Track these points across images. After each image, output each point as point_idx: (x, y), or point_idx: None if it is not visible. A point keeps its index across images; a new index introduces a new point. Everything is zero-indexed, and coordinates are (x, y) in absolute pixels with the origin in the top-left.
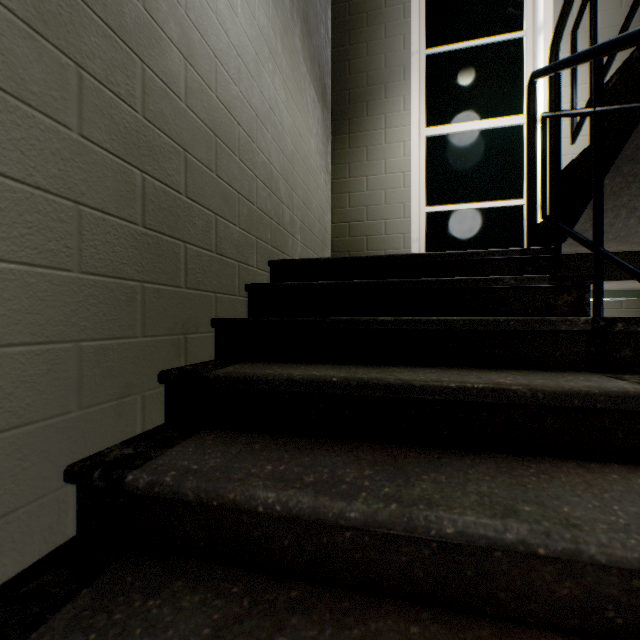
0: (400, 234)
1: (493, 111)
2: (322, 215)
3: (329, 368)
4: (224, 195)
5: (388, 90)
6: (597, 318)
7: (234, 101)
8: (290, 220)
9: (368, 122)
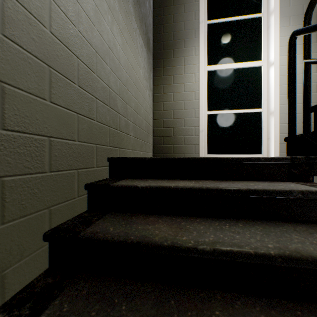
0: (193, 127)
1: (245, 58)
2: (147, 116)
3: (151, 314)
4: (61, 118)
5: (186, 43)
6: None
7: (73, 38)
8: (125, 124)
9: (174, 61)
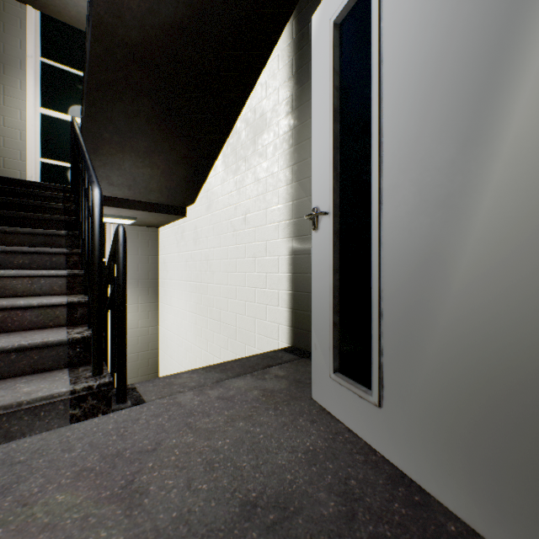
0: (18, 170)
1: None
2: None
3: None
4: None
5: (7, 70)
6: (67, 205)
7: None
8: None
9: None
